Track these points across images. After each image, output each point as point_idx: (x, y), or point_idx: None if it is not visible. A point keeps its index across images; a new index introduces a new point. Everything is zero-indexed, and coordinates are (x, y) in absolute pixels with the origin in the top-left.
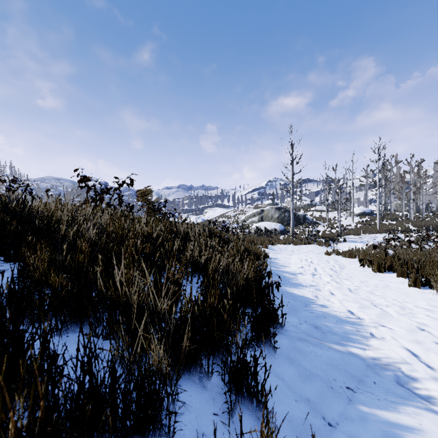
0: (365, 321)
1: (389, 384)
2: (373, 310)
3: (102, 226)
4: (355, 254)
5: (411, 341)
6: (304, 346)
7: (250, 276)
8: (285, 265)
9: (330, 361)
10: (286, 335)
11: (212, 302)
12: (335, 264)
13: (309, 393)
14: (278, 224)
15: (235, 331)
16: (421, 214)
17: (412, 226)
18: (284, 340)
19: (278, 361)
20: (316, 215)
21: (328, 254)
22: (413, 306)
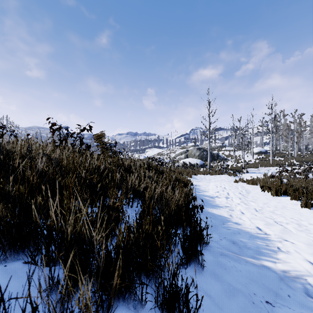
0: (272, 237)
1: (301, 297)
2: (276, 227)
3: (58, 161)
4: (256, 182)
5: (312, 254)
6: (226, 262)
7: (180, 203)
8: (205, 190)
9: (248, 275)
10: (210, 251)
11: (147, 229)
12: (243, 189)
13: (234, 309)
14: (198, 160)
15: (167, 253)
16: (302, 153)
17: (295, 161)
18: (209, 256)
19: (205, 278)
20: (226, 153)
21: (236, 182)
22: (307, 224)
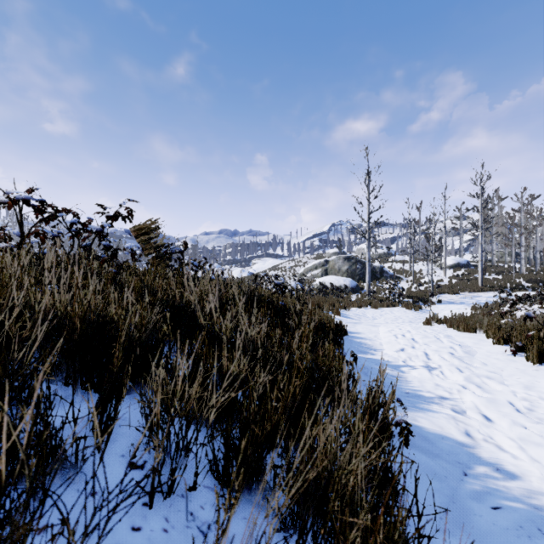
0: None
1: None
2: None
3: None
4: (475, 326)
5: None
6: None
7: None
8: (375, 347)
9: None
10: None
11: None
12: (455, 345)
13: None
14: (348, 279)
15: None
16: (533, 266)
17: (524, 281)
18: None
19: None
20: (396, 267)
21: (428, 323)
22: None
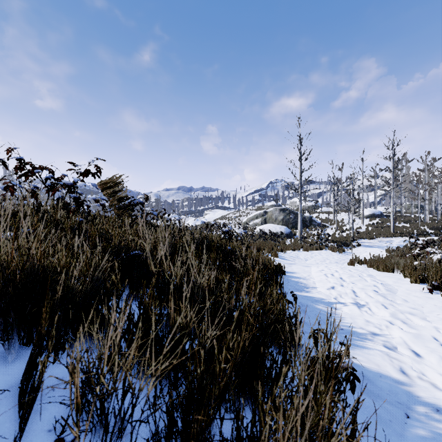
0: None
1: None
2: None
3: None
4: (392, 267)
5: None
6: None
7: None
8: (310, 286)
9: None
10: None
11: None
12: (378, 284)
13: None
14: (283, 227)
15: None
16: (434, 216)
17: (428, 228)
18: None
19: None
20: (322, 217)
21: (352, 264)
22: None
